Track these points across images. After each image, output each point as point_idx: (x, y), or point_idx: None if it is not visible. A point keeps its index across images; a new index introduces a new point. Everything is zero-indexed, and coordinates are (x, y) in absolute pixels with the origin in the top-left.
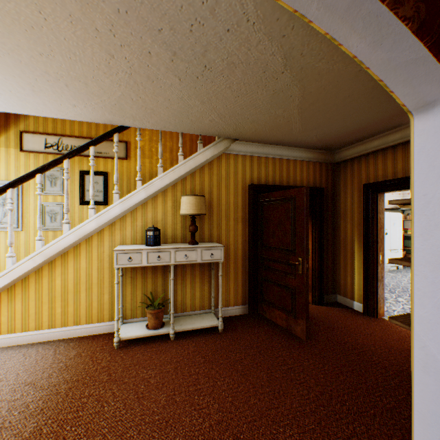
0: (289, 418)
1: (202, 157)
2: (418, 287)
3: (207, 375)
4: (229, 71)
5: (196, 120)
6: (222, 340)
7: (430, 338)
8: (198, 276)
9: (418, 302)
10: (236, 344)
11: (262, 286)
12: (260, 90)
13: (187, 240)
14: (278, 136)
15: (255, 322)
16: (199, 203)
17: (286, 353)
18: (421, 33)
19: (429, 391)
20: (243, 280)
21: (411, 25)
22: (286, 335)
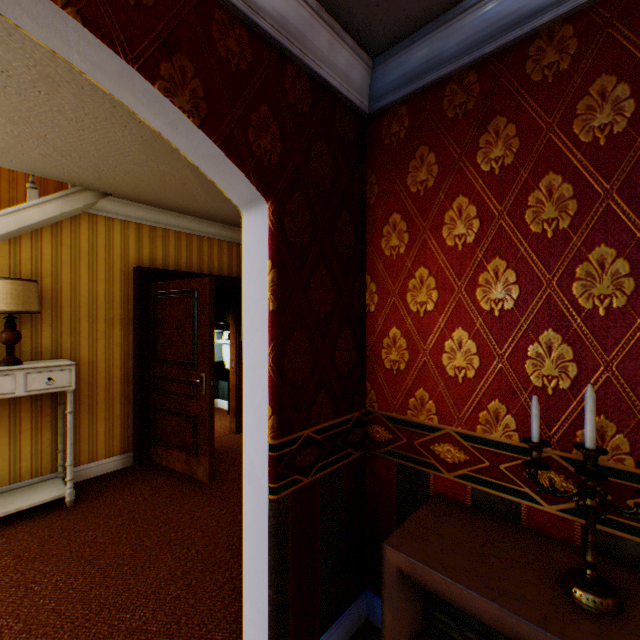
0: (148, 594)
1: (37, 212)
2: (246, 394)
3: (17, 583)
4: (49, 87)
5: (10, 148)
6: (69, 518)
7: (252, 445)
8: (28, 420)
9: (246, 410)
10: (95, 516)
11: (158, 419)
12: (119, 130)
13: (1, 358)
14: (178, 201)
15: (141, 476)
16: (21, 292)
17: (175, 507)
18: (207, 131)
19: (251, 500)
20: (124, 414)
21: (194, 120)
22: (184, 483)
